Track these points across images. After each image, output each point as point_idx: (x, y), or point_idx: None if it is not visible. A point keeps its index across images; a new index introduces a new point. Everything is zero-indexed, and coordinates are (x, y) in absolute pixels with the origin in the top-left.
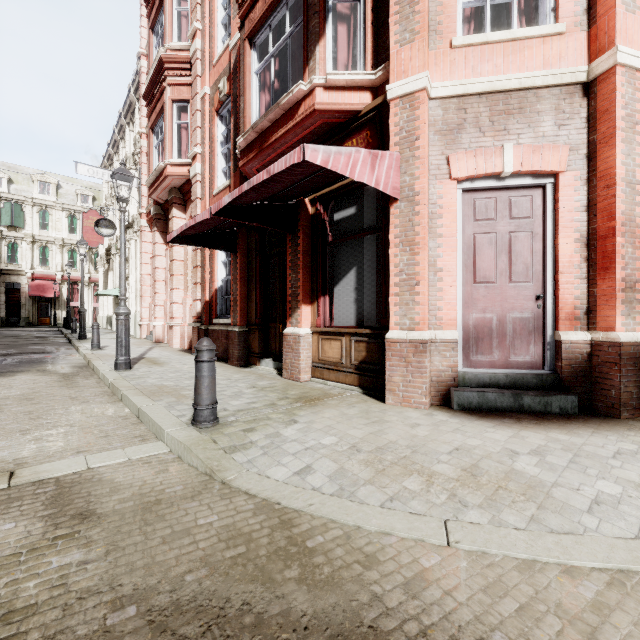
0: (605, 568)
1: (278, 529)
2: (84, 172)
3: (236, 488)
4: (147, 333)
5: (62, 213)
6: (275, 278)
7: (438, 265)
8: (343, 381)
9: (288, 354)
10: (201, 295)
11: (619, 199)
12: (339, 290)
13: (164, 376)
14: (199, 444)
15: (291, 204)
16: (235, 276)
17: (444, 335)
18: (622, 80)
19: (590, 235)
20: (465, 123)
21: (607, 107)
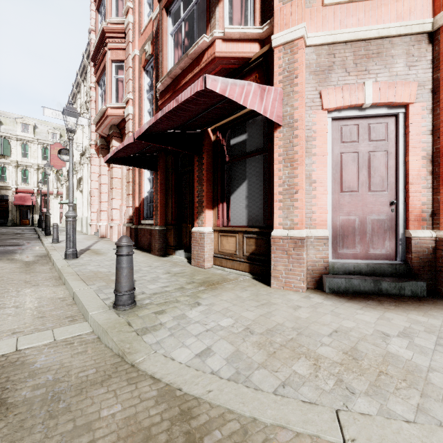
0: None
1: (177, 422)
2: (49, 114)
3: (143, 371)
4: (95, 231)
5: (38, 146)
6: (186, 190)
7: (312, 178)
8: (237, 268)
9: (195, 247)
10: (132, 203)
11: None
12: (234, 198)
13: (101, 264)
14: (115, 327)
15: (197, 133)
16: (156, 188)
17: (317, 233)
18: None
19: (434, 153)
20: (334, 65)
21: None
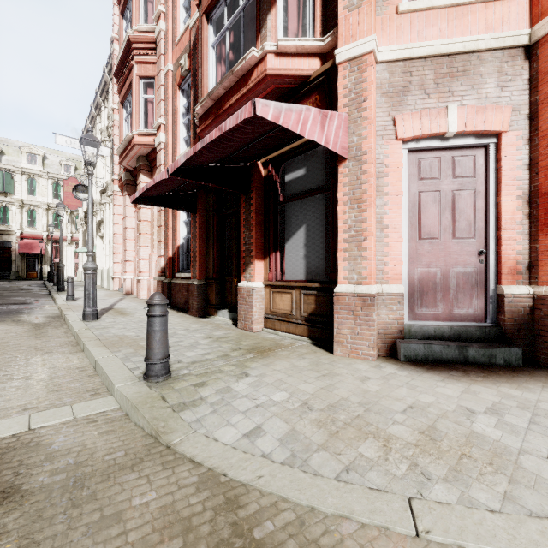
0: None
1: (222, 511)
2: (62, 142)
3: (181, 454)
4: (119, 286)
5: (48, 181)
6: (231, 236)
7: (384, 222)
8: (293, 332)
9: (242, 306)
10: (165, 252)
11: None
12: (289, 246)
13: (127, 326)
14: (147, 402)
15: (245, 166)
16: (194, 234)
17: (390, 289)
18: None
19: (532, 192)
20: (411, 85)
21: None
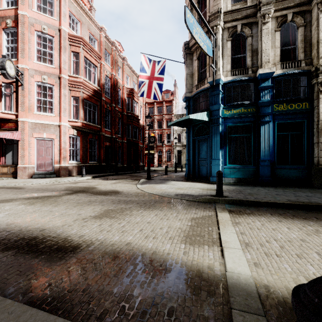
0: (31, 184)
1: None
2: None
3: None
4: None
5: None
6: None
7: (30, 153)
8: (8, 177)
9: None
10: None
11: (62, 145)
12: (7, 156)
13: None
14: None
15: None
16: None
17: (31, 165)
18: (63, 127)
19: (60, 149)
20: (36, 128)
21: (61, 130)
